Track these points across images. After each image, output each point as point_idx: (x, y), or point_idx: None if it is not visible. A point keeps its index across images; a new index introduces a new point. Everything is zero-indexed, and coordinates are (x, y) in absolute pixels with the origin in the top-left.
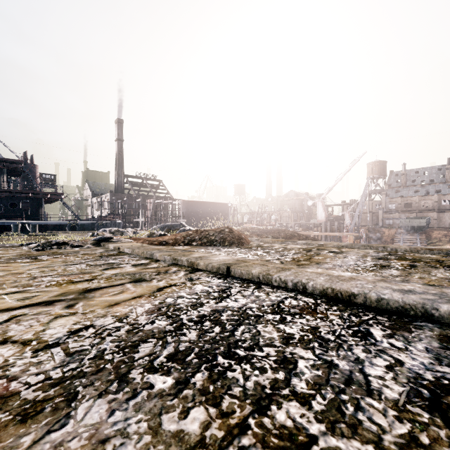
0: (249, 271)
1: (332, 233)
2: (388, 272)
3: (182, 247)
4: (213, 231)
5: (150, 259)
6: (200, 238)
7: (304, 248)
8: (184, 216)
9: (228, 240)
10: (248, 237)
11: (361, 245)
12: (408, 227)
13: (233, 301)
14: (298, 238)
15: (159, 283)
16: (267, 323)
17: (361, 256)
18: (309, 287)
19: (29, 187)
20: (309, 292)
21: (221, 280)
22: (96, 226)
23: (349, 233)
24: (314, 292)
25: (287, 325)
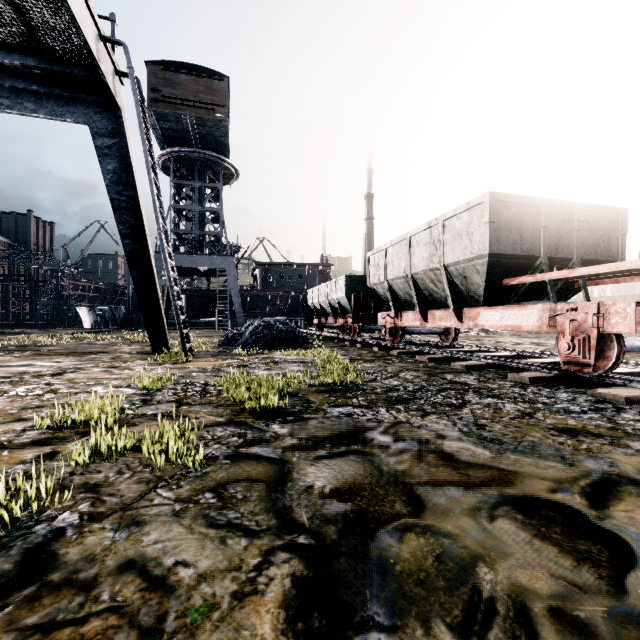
0: None
1: None
2: None
3: None
4: None
5: None
6: None
7: None
8: None
9: None
10: None
11: None
12: None
13: None
14: None
15: None
16: None
17: None
18: None
19: None
20: None
21: None
22: None
23: None
24: None
25: None
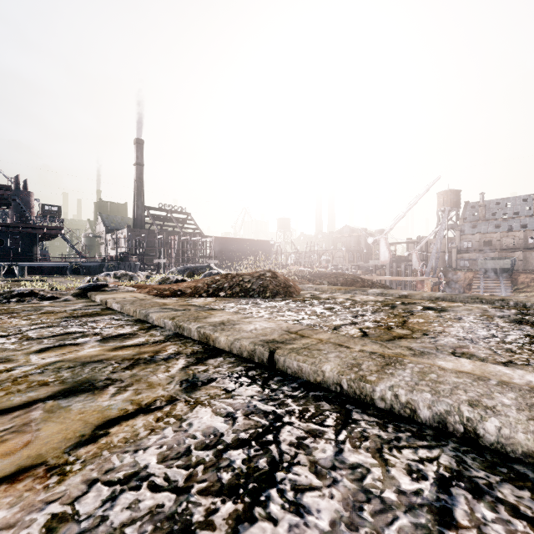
0: (317, 367)
1: (403, 278)
2: None
3: (204, 299)
4: (249, 276)
5: (143, 323)
6: (231, 286)
7: (382, 301)
8: (216, 257)
9: (271, 289)
10: (297, 283)
11: (466, 297)
12: (488, 270)
13: (288, 514)
14: (362, 285)
15: (115, 398)
16: None
17: (484, 318)
18: (488, 434)
19: (21, 220)
20: (486, 445)
21: (257, 386)
22: (106, 269)
23: (426, 278)
24: (506, 451)
25: None
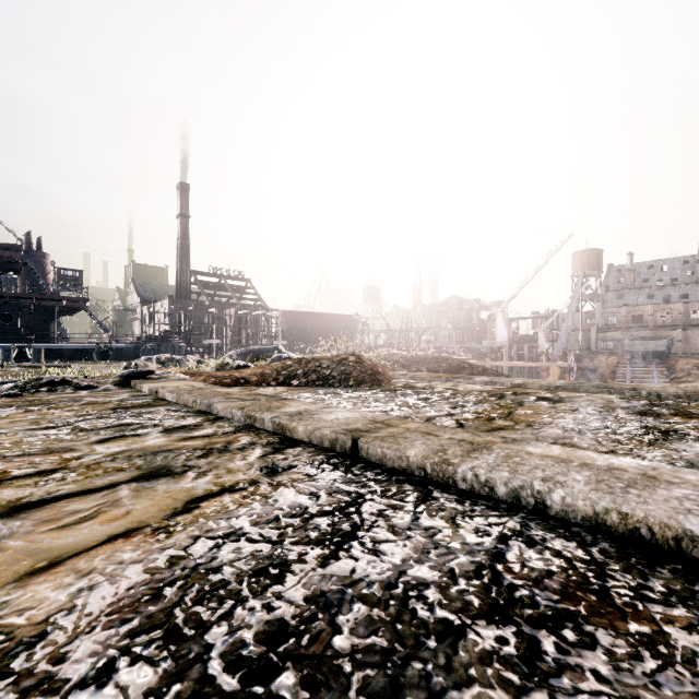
0: (402, 452)
1: (523, 363)
2: (689, 448)
3: (273, 388)
4: (328, 361)
5: (206, 414)
6: (306, 373)
7: (490, 391)
8: (284, 336)
9: (355, 377)
10: (388, 370)
11: (592, 386)
12: (638, 353)
13: (367, 555)
14: (470, 372)
15: (197, 481)
16: (487, 681)
17: (605, 409)
18: (554, 504)
19: (34, 289)
20: (552, 514)
21: (340, 472)
22: (142, 352)
23: (552, 363)
24: (569, 518)
25: (558, 697)
